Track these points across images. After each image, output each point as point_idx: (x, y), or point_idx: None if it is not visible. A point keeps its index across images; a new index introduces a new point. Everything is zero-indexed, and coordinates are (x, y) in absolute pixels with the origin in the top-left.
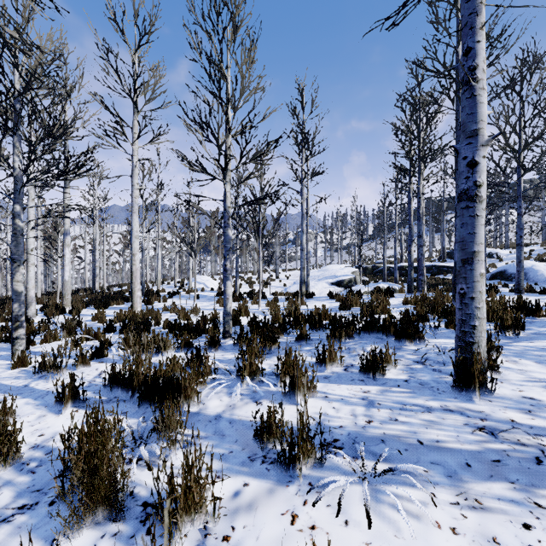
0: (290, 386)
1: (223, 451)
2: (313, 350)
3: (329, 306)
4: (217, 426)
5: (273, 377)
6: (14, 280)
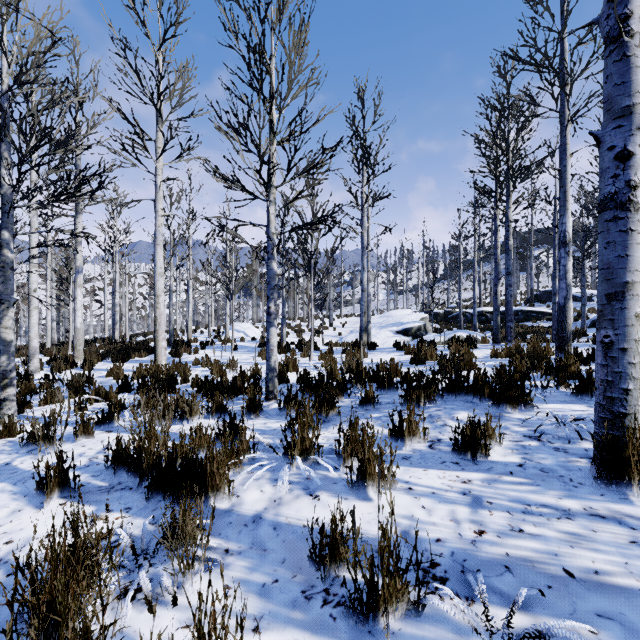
0: (359, 473)
1: (263, 579)
2: (383, 417)
3: (397, 360)
4: (255, 533)
5: (333, 456)
6: (1, 326)
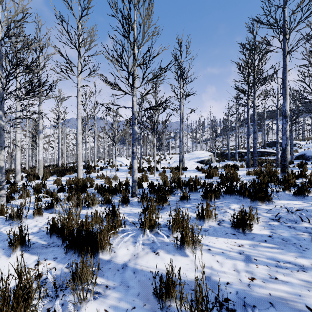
0: (181, 240)
1: (126, 306)
2: (192, 207)
3: (198, 176)
4: (123, 275)
5: (166, 229)
6: None
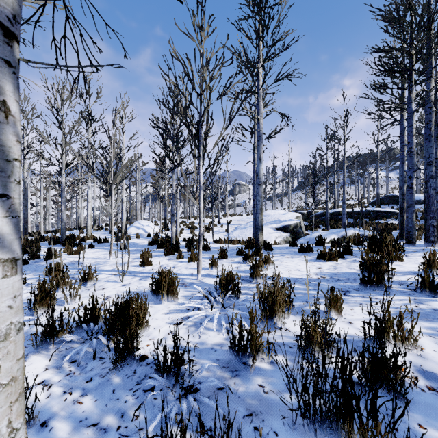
0: None
1: None
2: None
3: (321, 272)
4: None
5: None
6: None
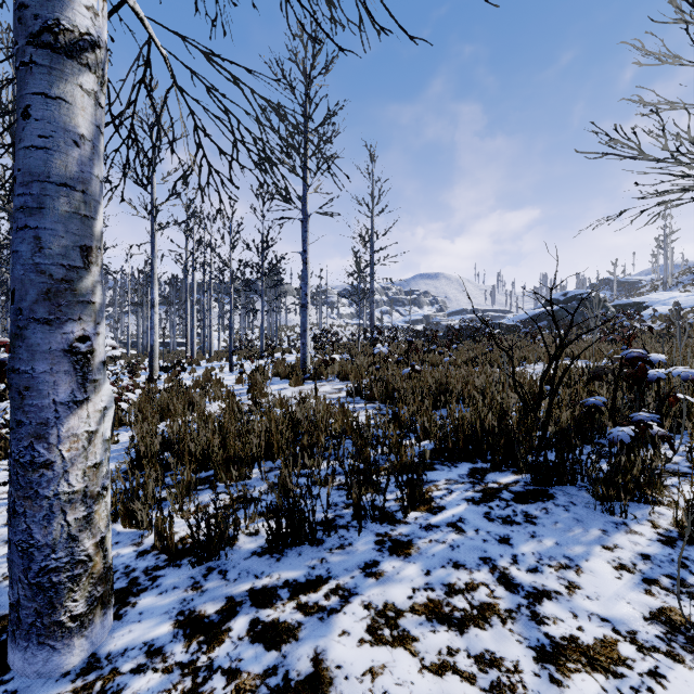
0: None
1: None
2: None
3: None
4: None
5: None
6: None
